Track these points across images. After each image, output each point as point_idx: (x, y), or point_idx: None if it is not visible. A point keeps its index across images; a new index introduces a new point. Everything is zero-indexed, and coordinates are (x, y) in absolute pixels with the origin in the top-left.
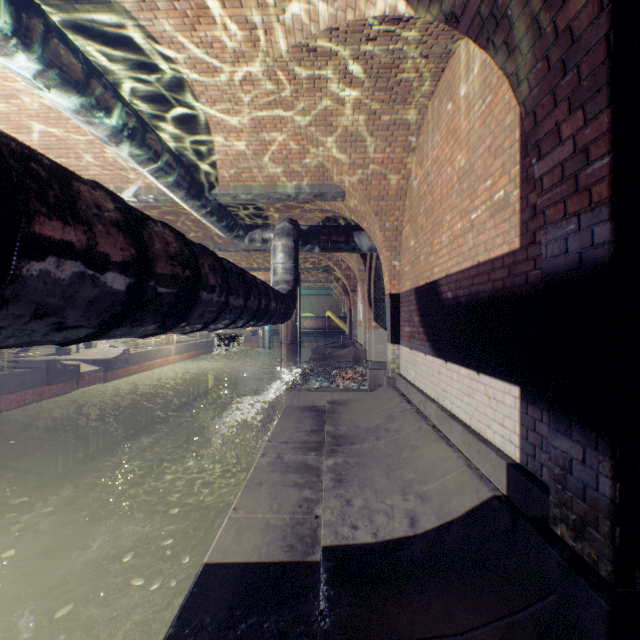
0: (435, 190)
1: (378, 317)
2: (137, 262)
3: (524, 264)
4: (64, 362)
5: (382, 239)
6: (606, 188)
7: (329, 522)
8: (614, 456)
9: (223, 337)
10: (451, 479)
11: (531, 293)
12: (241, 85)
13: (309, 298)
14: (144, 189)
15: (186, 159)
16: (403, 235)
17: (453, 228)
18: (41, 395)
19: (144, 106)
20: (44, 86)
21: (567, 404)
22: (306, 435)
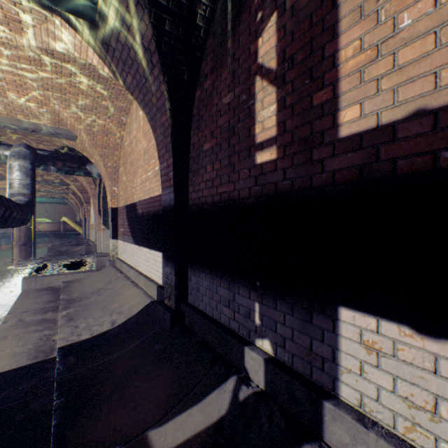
0: (135, 153)
1: (106, 222)
2: None
3: None
4: None
5: (106, 172)
6: (173, 182)
7: (63, 337)
8: (175, 268)
9: None
10: (136, 301)
11: None
12: None
13: (44, 205)
14: None
15: None
16: (120, 172)
17: (142, 177)
18: None
19: None
20: None
21: (168, 254)
22: (45, 304)
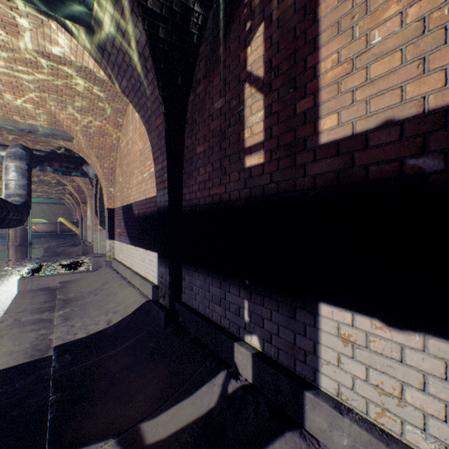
0: (131, 155)
1: (103, 223)
2: None
3: None
4: None
5: (102, 173)
6: (167, 183)
7: (59, 336)
8: (169, 268)
9: None
10: (131, 300)
11: None
12: None
13: (41, 205)
14: None
15: None
16: (117, 173)
17: (138, 178)
18: None
19: None
20: None
21: (162, 255)
22: (41, 304)
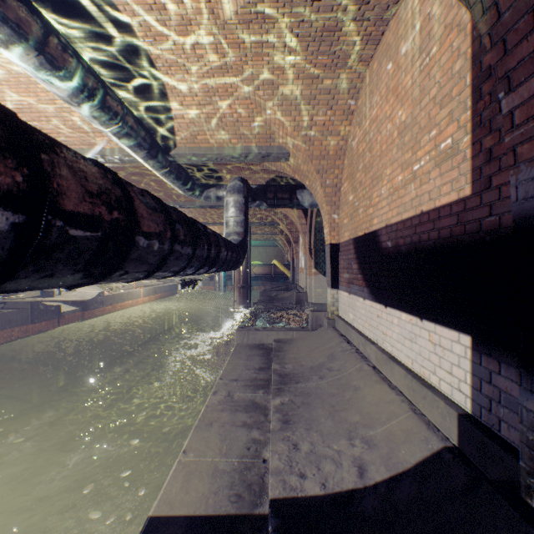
0: (374, 147)
1: (318, 265)
2: (27, 193)
3: (477, 211)
4: (47, 303)
5: (323, 195)
6: None
7: (277, 470)
8: None
9: (185, 281)
10: (397, 425)
11: (486, 240)
12: (194, 49)
13: (258, 248)
14: (110, 150)
15: (146, 122)
16: (342, 191)
17: (393, 181)
18: (26, 332)
19: (105, 70)
20: (1, 42)
21: None
22: (255, 373)
